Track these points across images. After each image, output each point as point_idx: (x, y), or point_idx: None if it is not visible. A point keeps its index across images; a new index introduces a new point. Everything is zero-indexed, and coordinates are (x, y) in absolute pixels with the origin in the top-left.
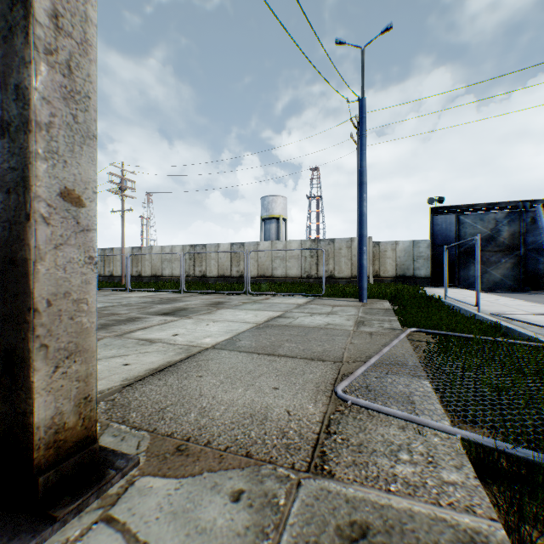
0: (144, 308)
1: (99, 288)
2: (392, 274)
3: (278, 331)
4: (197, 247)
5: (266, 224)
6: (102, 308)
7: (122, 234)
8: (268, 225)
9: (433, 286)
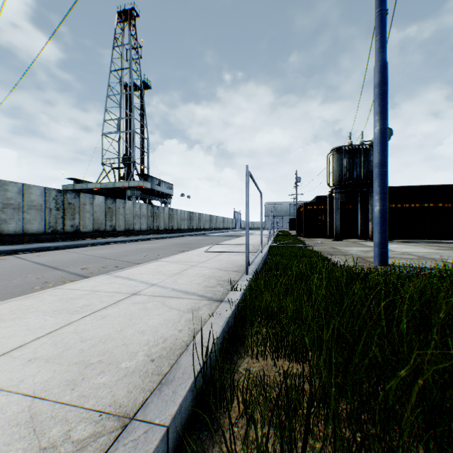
0: None
1: None
2: None
3: (358, 246)
4: None
5: None
6: None
7: None
8: None
9: None
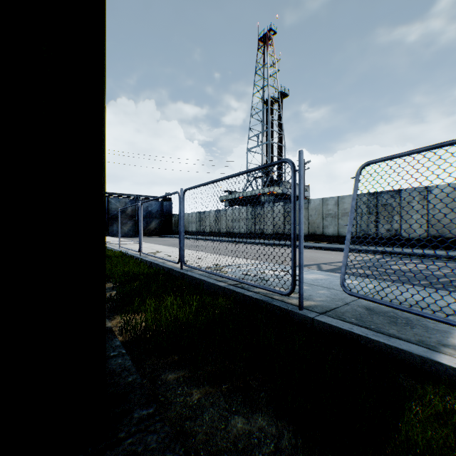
0: None
1: None
2: None
3: None
4: None
5: None
6: None
7: None
8: None
9: None
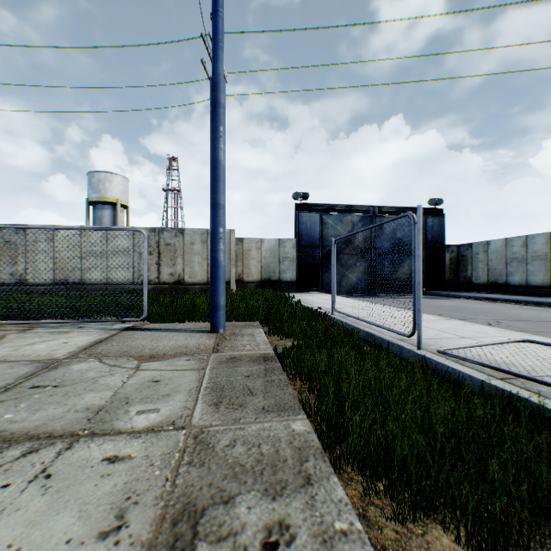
0: None
1: None
2: (257, 278)
3: None
4: None
5: (96, 210)
6: None
7: None
8: (99, 211)
9: (299, 291)
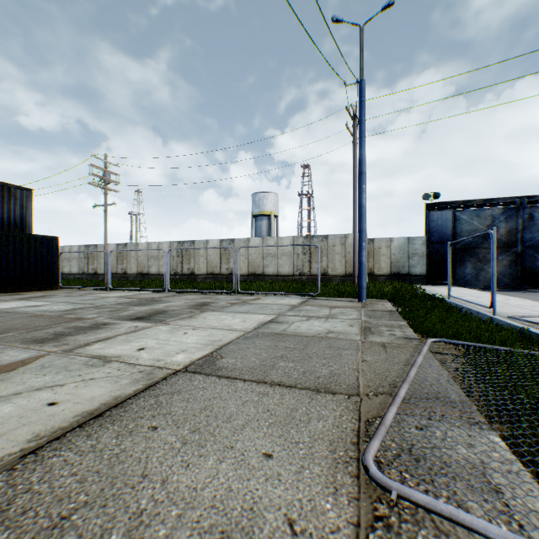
0: (118, 310)
1: (77, 287)
2: (386, 272)
3: (270, 343)
4: (185, 244)
5: (257, 221)
6: (69, 310)
7: (105, 229)
8: (259, 222)
9: (428, 284)
